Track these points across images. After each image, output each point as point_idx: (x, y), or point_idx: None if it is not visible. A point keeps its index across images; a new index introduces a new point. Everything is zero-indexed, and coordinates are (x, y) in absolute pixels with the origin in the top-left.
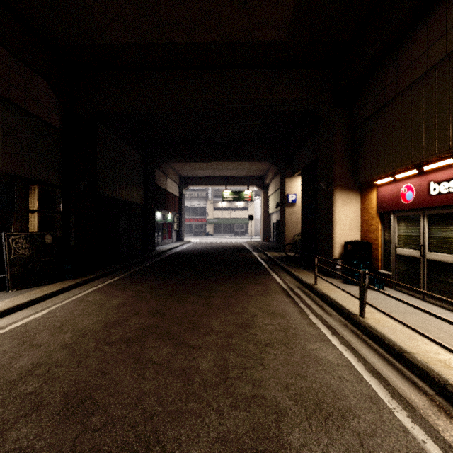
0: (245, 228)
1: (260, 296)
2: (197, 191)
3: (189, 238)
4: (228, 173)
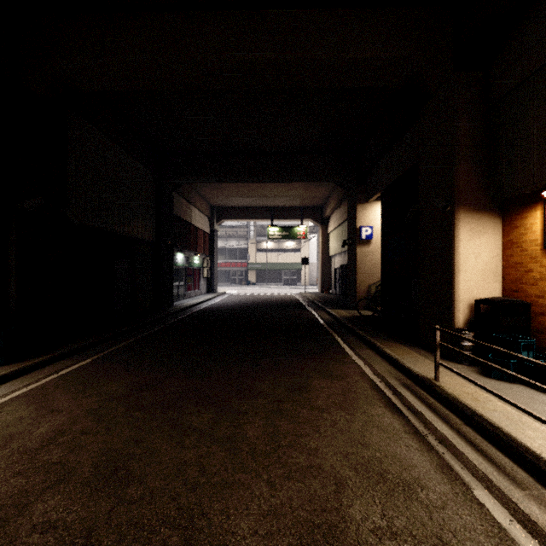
0: (296, 275)
1: (339, 412)
2: (236, 228)
3: (224, 289)
4: (275, 202)
